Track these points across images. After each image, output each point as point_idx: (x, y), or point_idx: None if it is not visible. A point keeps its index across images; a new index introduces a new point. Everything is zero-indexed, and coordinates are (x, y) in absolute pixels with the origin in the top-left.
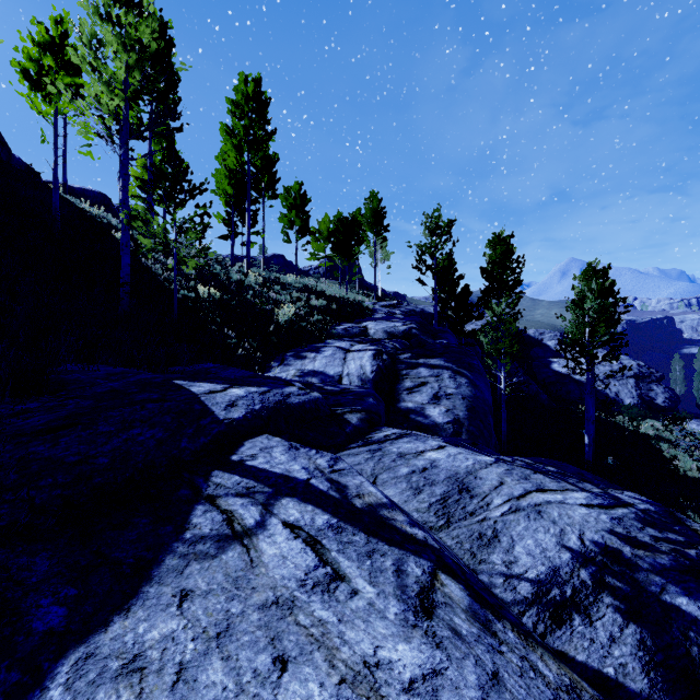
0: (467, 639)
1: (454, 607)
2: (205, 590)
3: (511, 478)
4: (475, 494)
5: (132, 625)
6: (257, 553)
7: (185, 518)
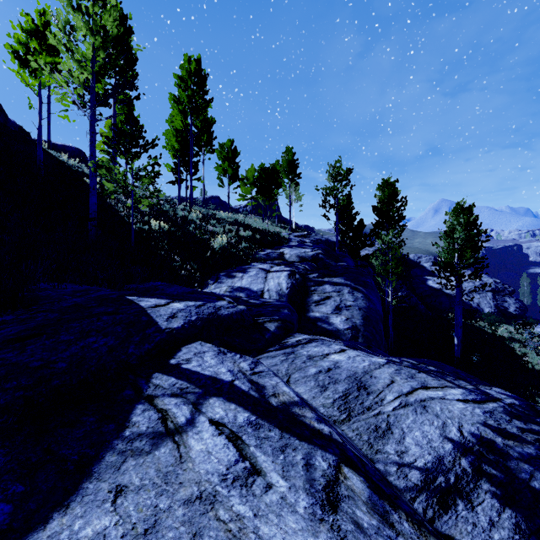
0: (368, 532)
1: (356, 500)
2: (137, 485)
3: (400, 377)
4: (371, 391)
5: (69, 521)
6: (186, 449)
7: (126, 417)
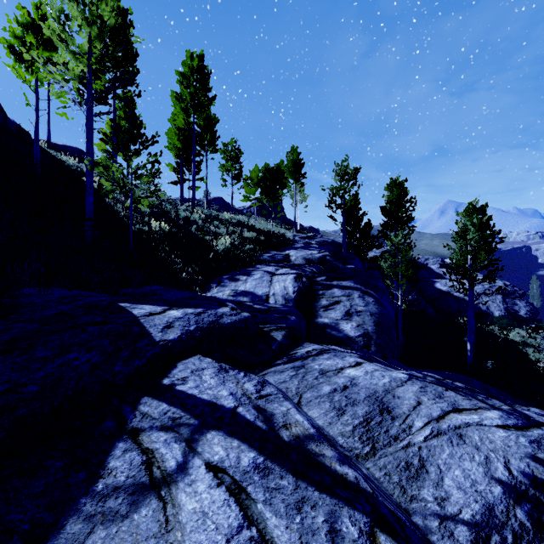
0: None
1: None
2: None
3: (427, 397)
4: (395, 416)
5: None
6: (174, 510)
7: (102, 461)
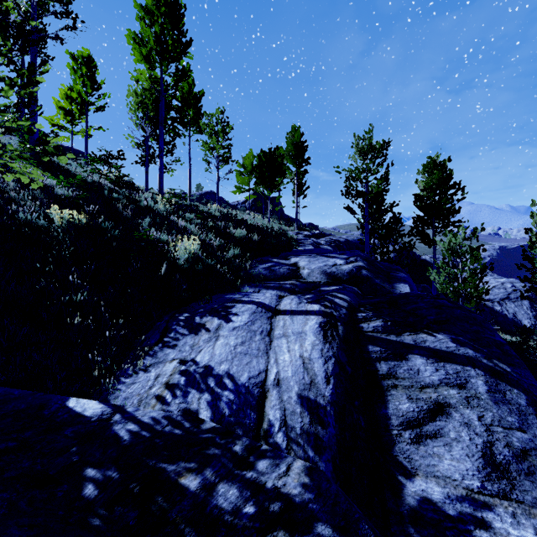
0: None
1: None
2: None
3: None
4: None
5: None
6: None
7: None
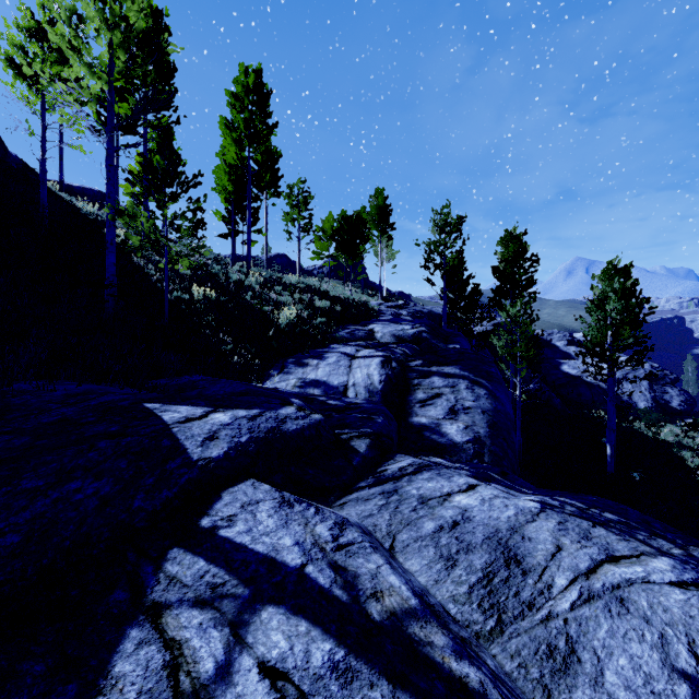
0: None
1: None
2: None
3: (569, 538)
4: (528, 568)
5: None
6: None
7: (103, 663)
